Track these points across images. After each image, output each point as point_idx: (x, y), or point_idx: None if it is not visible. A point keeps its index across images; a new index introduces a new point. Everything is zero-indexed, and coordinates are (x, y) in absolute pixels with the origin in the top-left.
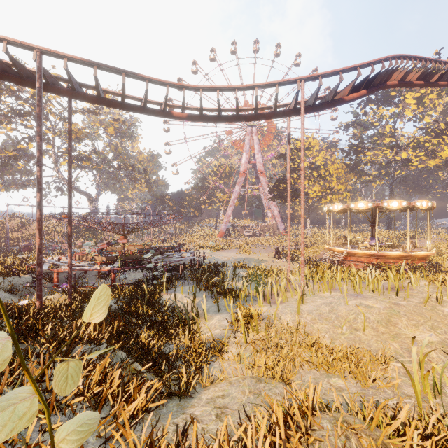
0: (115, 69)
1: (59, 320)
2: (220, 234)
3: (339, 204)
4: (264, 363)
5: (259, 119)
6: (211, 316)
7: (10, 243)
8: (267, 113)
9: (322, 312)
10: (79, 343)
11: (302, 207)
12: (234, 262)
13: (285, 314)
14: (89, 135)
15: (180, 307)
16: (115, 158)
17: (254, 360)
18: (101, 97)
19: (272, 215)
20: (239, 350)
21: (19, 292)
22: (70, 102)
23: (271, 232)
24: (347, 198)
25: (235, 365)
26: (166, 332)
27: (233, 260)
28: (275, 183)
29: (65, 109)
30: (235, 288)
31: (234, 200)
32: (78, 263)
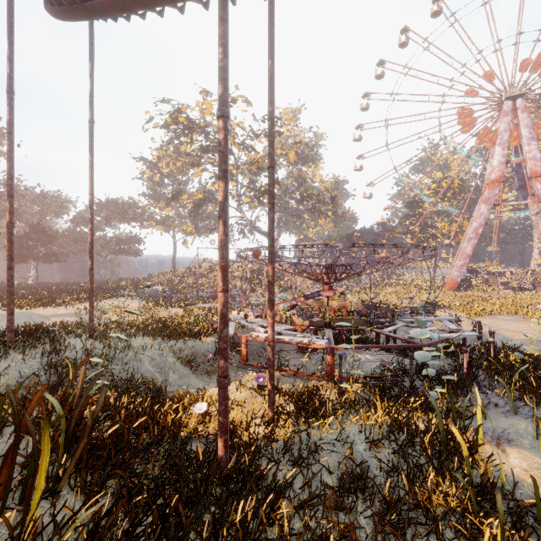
0: None
1: None
2: (451, 286)
3: None
4: None
5: None
6: None
7: (201, 289)
8: None
9: None
10: None
11: None
12: None
13: None
14: None
15: None
16: (298, 187)
17: None
18: None
19: None
20: None
21: (200, 366)
22: (271, 15)
23: None
24: None
25: None
26: None
27: None
28: None
29: (247, 135)
30: None
31: (476, 229)
32: None
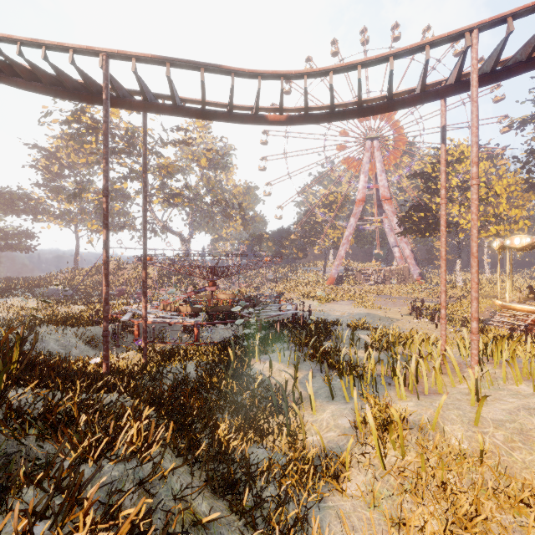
0: (191, 63)
1: (116, 396)
2: (330, 281)
3: (524, 236)
4: (420, 518)
5: (394, 108)
6: (321, 405)
7: None
8: (407, 96)
9: (525, 427)
10: (100, 469)
11: (474, 240)
12: (350, 319)
13: (450, 423)
14: (181, 169)
15: (277, 384)
16: (208, 193)
17: (401, 509)
18: (178, 106)
19: (401, 256)
20: (371, 485)
21: (99, 345)
22: (145, 119)
23: (400, 278)
24: (526, 229)
25: (365, 509)
26: (254, 424)
27: (349, 317)
28: (407, 211)
29: (156, 142)
30: (355, 359)
31: (348, 237)
32: (161, 313)
